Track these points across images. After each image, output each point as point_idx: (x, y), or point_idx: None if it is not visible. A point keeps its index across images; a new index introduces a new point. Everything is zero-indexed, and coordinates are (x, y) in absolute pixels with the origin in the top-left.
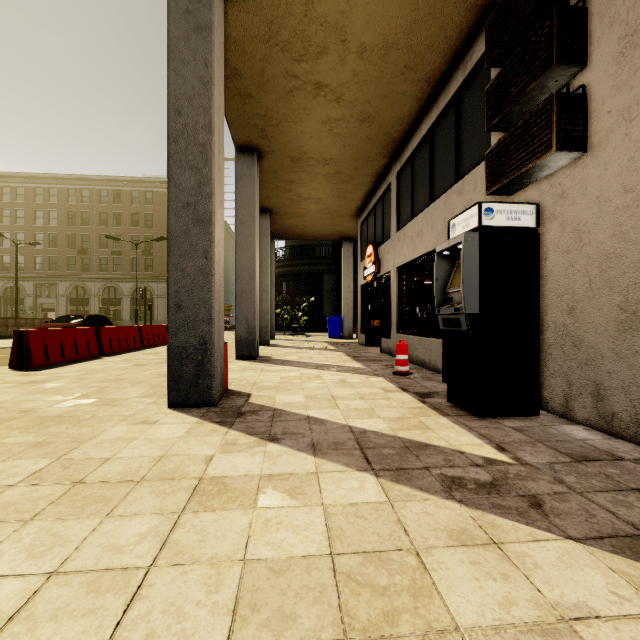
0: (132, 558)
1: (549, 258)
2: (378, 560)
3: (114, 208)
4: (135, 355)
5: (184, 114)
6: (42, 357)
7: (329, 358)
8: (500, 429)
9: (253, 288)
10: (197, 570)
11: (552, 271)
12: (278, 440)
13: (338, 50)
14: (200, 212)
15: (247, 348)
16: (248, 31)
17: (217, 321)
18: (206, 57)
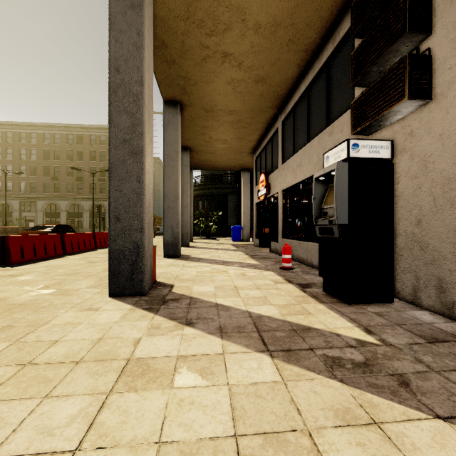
0: (61, 441)
1: (401, 182)
2: (276, 442)
3: (77, 147)
4: (90, 254)
5: (122, 71)
6: (19, 256)
7: (233, 256)
8: (365, 314)
9: (177, 205)
10: (117, 454)
11: (403, 192)
12: (193, 324)
13: (239, 27)
14: (134, 146)
15: (172, 249)
16: (172, 11)
17: (147, 230)
18: (139, 28)
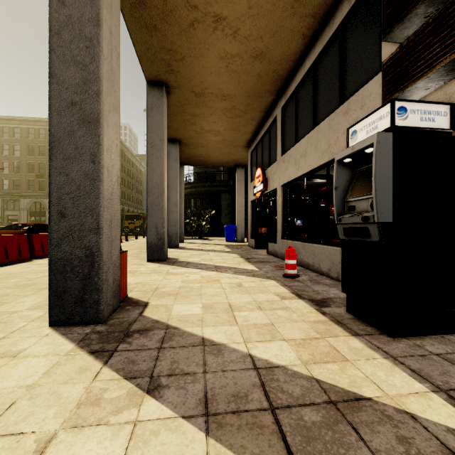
0: None
1: None
2: None
3: None
4: None
5: (68, 4)
6: None
7: (226, 260)
8: (429, 359)
9: (162, 201)
10: None
11: None
12: (160, 390)
13: None
14: (86, 112)
15: (157, 252)
16: None
17: (107, 230)
18: None
